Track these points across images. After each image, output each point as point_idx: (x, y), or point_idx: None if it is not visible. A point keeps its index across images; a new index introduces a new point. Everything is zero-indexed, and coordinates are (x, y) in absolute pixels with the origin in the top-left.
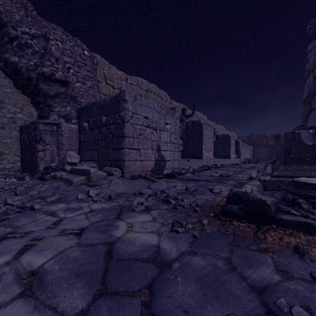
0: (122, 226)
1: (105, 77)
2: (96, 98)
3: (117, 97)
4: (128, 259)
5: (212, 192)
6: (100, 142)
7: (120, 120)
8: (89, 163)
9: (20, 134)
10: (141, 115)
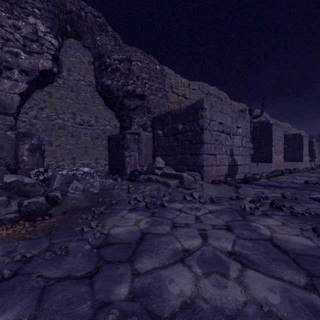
0: (261, 227)
1: (171, 86)
2: (165, 107)
3: (194, 106)
4: (302, 254)
5: (319, 201)
6: (176, 148)
7: (198, 128)
8: (166, 167)
9: (108, 142)
10: (216, 121)
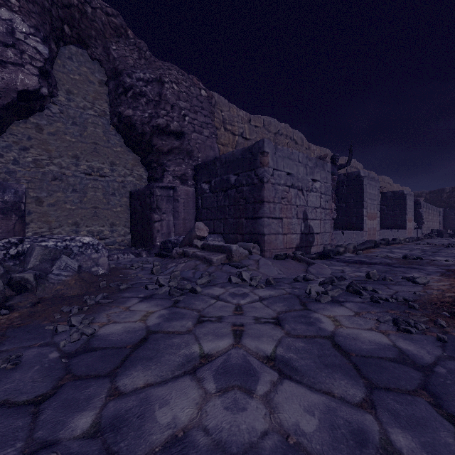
0: (324, 319)
1: (224, 121)
2: (214, 151)
3: (252, 149)
4: (369, 357)
5: (413, 282)
6: (227, 209)
7: (256, 180)
8: (214, 236)
9: (130, 200)
10: (283, 171)
